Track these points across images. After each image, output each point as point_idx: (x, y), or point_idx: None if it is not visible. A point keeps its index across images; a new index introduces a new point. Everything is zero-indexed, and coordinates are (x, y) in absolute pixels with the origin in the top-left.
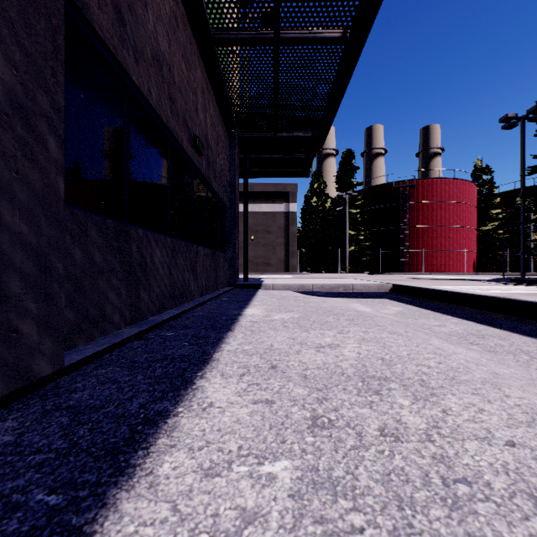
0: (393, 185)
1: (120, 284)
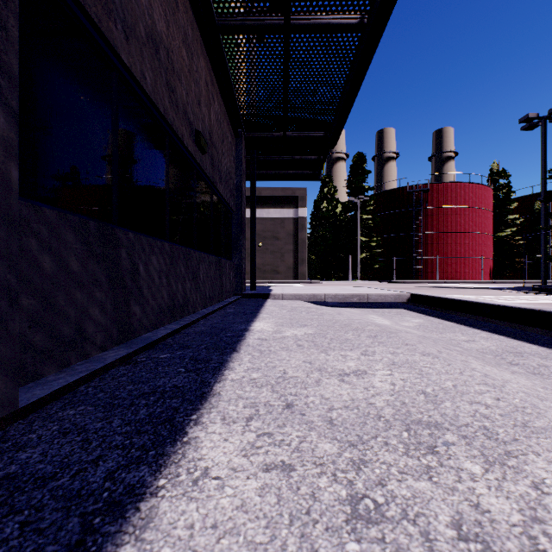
0: (406, 190)
1: (105, 298)
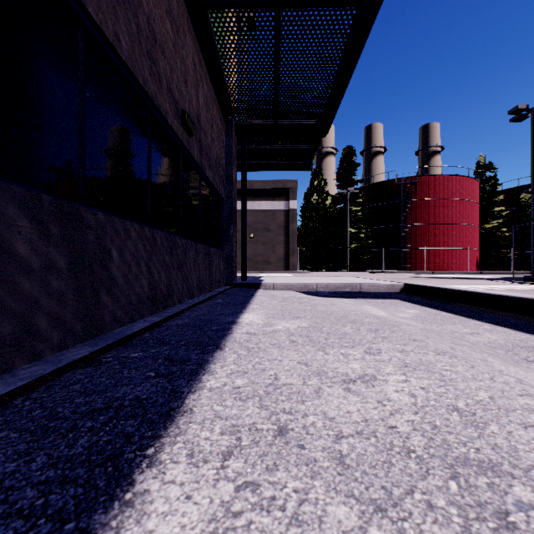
0: (394, 182)
1: (65, 287)
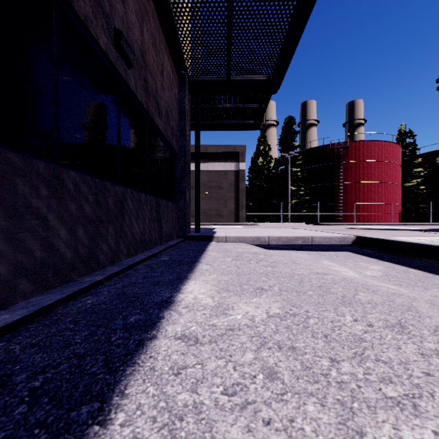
0: (329, 147)
1: None
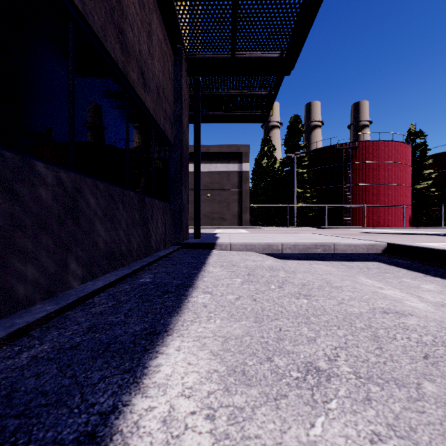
0: (336, 147)
1: None
